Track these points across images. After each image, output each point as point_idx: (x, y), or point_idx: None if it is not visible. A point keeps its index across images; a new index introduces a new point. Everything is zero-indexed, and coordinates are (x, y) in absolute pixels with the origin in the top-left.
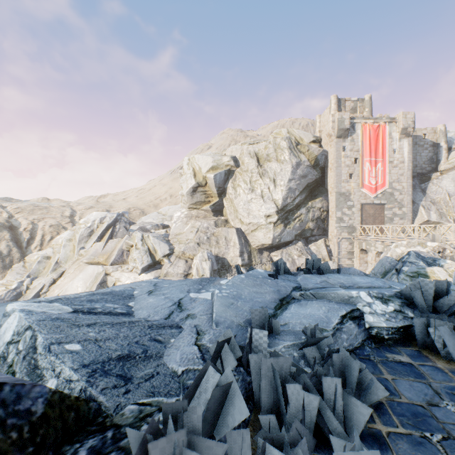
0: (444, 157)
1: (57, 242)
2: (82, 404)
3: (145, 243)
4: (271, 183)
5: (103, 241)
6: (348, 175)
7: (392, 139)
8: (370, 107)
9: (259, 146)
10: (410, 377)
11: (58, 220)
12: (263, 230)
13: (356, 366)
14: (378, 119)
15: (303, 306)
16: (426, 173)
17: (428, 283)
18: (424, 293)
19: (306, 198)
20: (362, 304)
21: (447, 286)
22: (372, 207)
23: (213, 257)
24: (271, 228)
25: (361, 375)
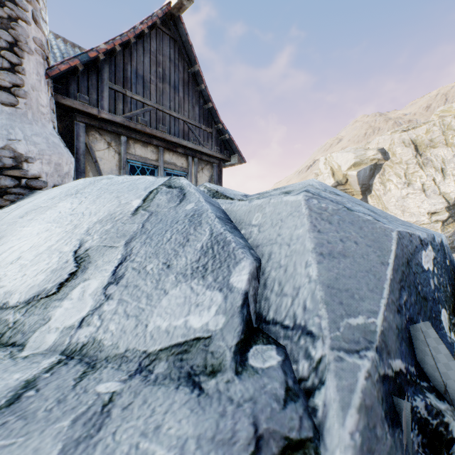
0: None
1: None
2: None
3: None
4: (436, 173)
5: None
6: None
7: None
8: None
9: (417, 132)
10: None
11: None
12: None
13: None
14: None
15: None
16: None
17: None
18: None
19: None
20: None
21: None
22: None
23: None
24: (438, 227)
25: None
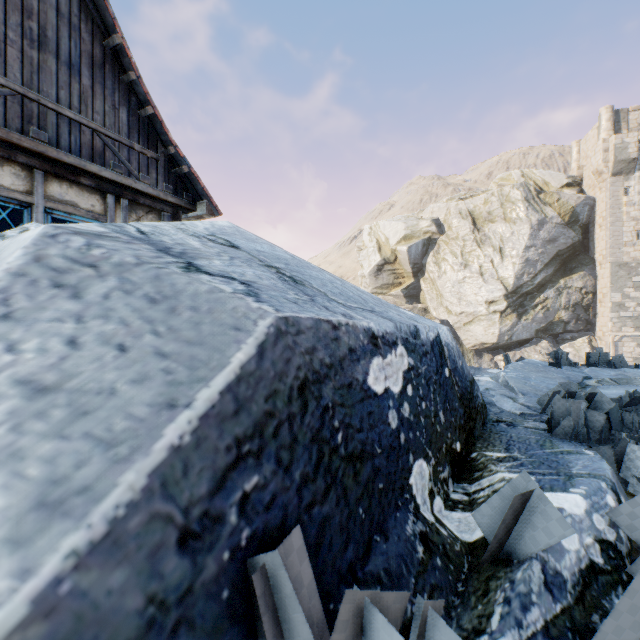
0: None
1: None
2: (486, 408)
3: None
4: (495, 253)
5: None
6: (635, 233)
7: None
8: None
9: (475, 201)
10: None
11: None
12: (482, 323)
13: None
14: None
15: (606, 389)
16: None
17: None
18: None
19: (555, 274)
20: None
21: None
22: None
23: None
24: (496, 320)
25: None
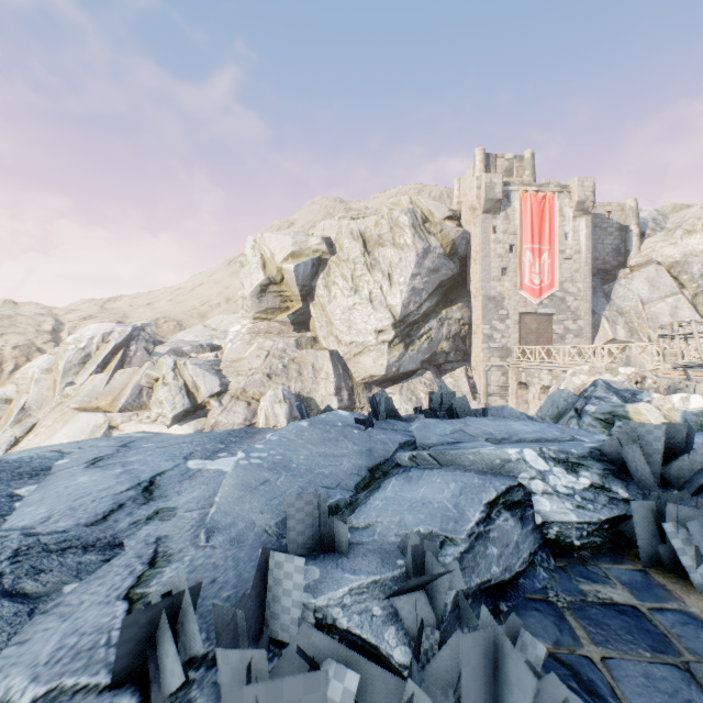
0: (635, 247)
1: (26, 374)
2: None
3: (179, 375)
4: (384, 279)
5: (107, 372)
6: (501, 269)
7: (563, 218)
8: (532, 169)
9: (367, 222)
10: (642, 650)
11: (30, 337)
12: (372, 354)
13: (526, 678)
14: (544, 187)
15: (413, 482)
16: (611, 269)
17: (652, 429)
18: (644, 449)
19: (439, 305)
20: (528, 475)
21: (688, 434)
22: (535, 318)
23: (293, 396)
24: (385, 350)
25: (538, 692)
